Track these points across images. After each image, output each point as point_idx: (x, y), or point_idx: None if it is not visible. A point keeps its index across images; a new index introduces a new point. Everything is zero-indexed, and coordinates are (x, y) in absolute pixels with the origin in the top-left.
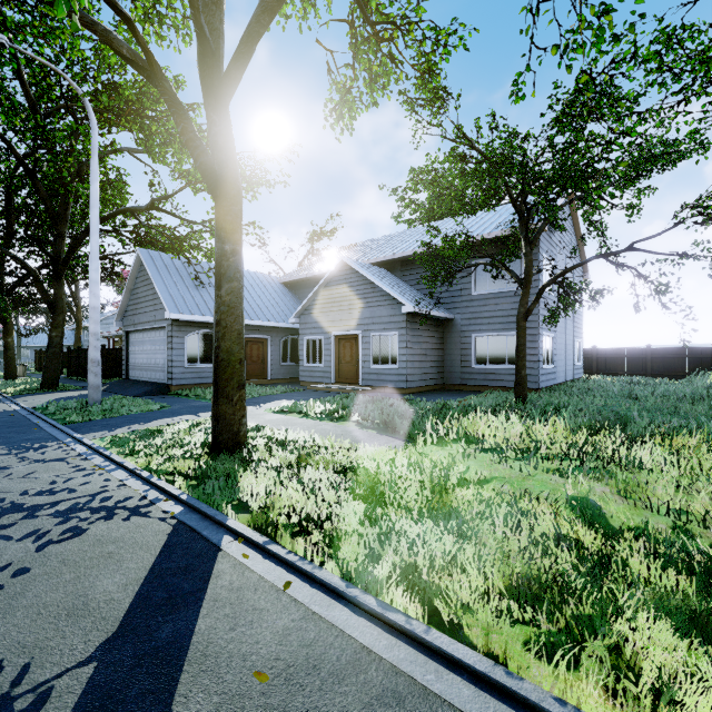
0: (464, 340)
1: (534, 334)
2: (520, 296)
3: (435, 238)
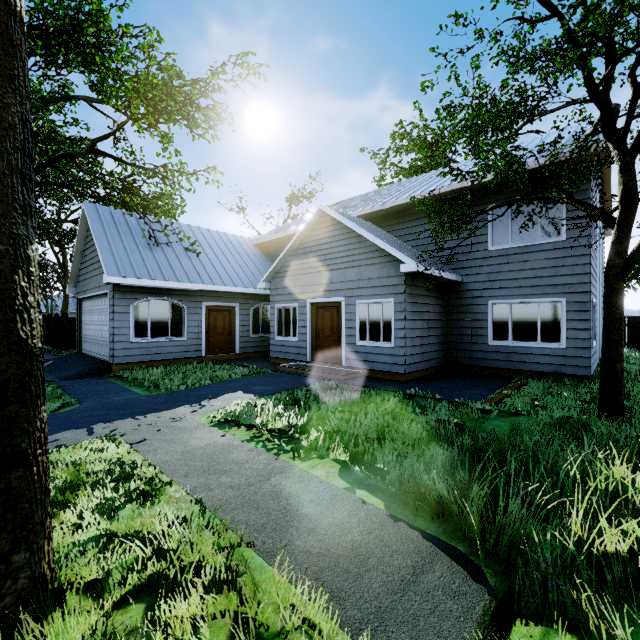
0: (476, 309)
1: (583, 301)
2: (559, 249)
3: (435, 183)
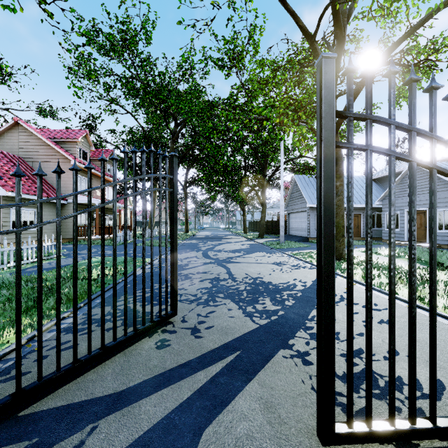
0: None
1: None
2: None
3: None
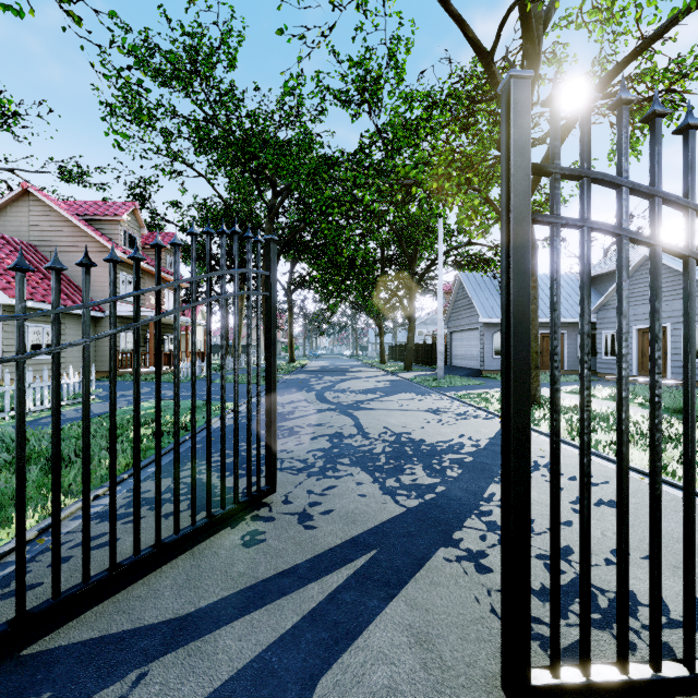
0: None
1: None
2: None
3: None
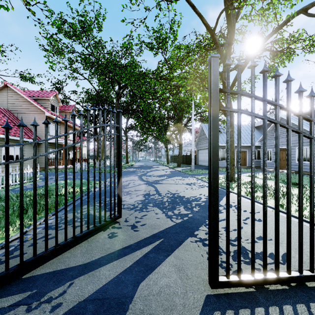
0: None
1: None
2: None
3: None
